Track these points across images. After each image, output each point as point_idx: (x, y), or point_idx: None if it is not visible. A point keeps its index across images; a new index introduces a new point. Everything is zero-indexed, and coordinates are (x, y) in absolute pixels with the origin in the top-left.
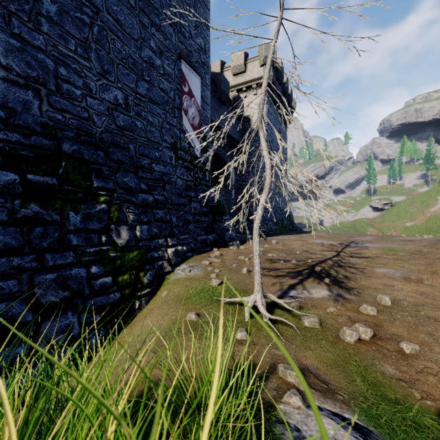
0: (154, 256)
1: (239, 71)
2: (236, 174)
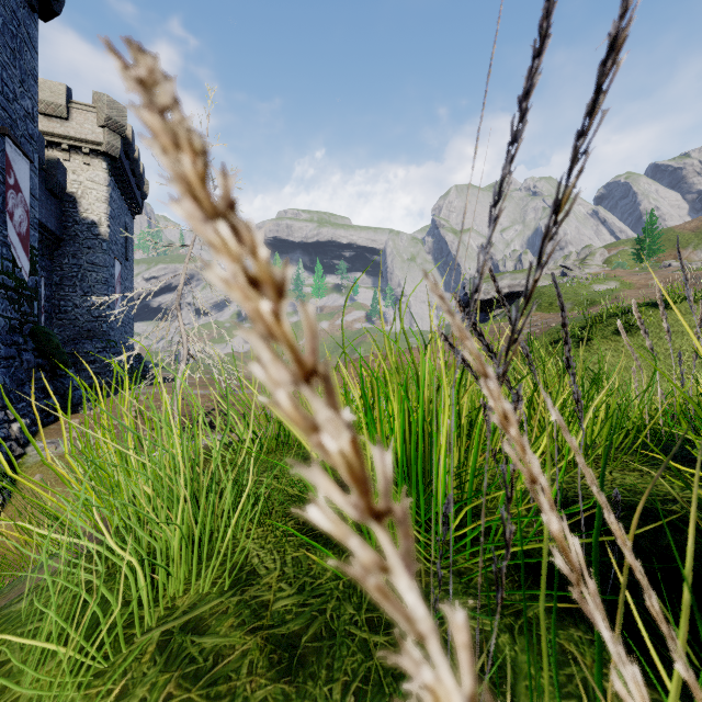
0: None
1: (55, 113)
2: (48, 287)
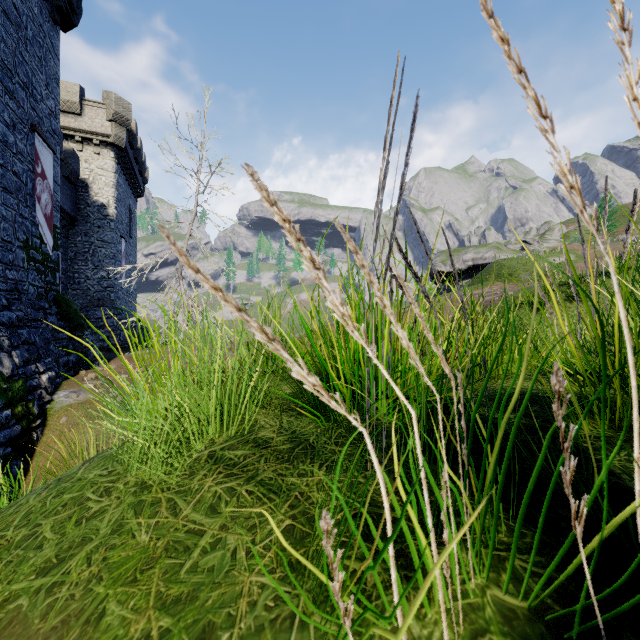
0: (33, 385)
1: (70, 109)
2: (64, 262)
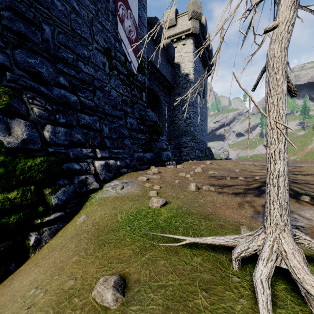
0: (73, 168)
1: (171, 24)
2: (168, 111)
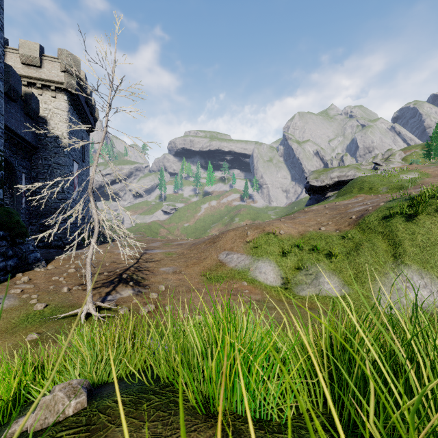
0: None
1: (32, 63)
2: (28, 180)
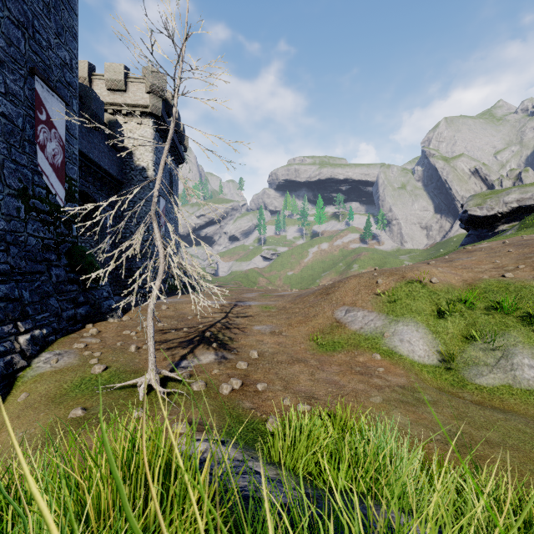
0: None
1: (117, 87)
2: (113, 219)
